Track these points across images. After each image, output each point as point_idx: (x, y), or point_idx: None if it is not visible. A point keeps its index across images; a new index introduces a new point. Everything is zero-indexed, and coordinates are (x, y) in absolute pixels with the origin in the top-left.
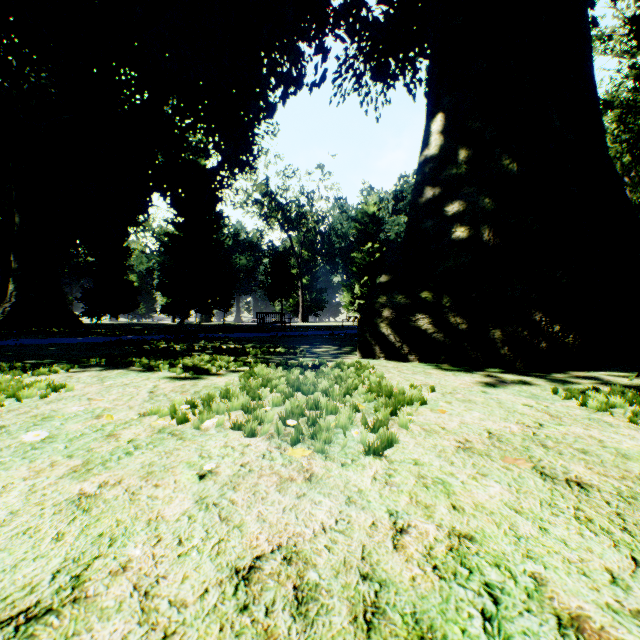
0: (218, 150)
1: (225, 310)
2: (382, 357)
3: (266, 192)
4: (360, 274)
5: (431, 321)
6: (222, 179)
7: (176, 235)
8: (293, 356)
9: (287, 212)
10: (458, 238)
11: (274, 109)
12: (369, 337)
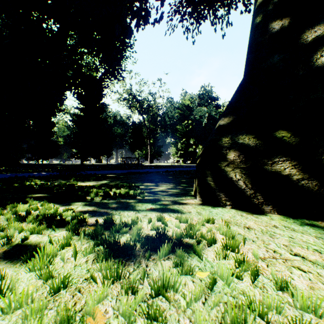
0: (101, 65)
1: (108, 156)
2: (228, 205)
3: (130, 93)
4: (181, 137)
5: (295, 164)
6: (104, 82)
7: (79, 115)
8: (131, 199)
9: (142, 104)
10: None
11: (131, 33)
12: (211, 181)
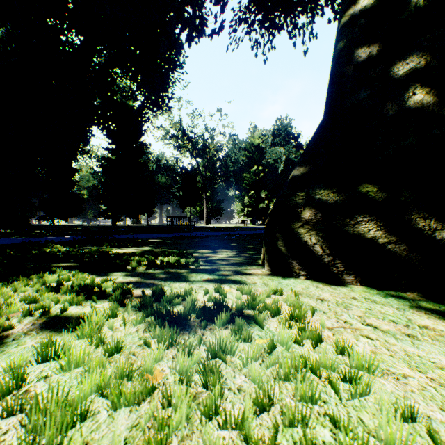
0: (140, 91)
1: (149, 215)
2: (303, 275)
3: (179, 129)
4: (248, 189)
5: (381, 225)
6: (144, 114)
7: (110, 158)
8: (183, 269)
9: (195, 144)
10: (420, 103)
11: (181, 49)
12: (282, 246)
